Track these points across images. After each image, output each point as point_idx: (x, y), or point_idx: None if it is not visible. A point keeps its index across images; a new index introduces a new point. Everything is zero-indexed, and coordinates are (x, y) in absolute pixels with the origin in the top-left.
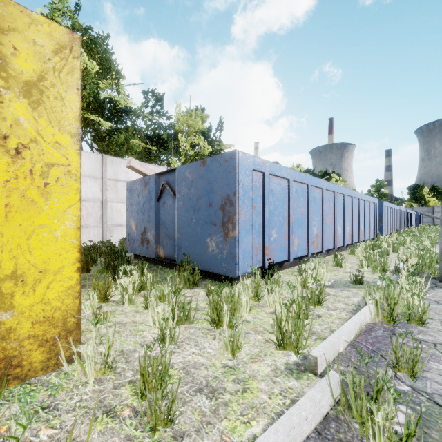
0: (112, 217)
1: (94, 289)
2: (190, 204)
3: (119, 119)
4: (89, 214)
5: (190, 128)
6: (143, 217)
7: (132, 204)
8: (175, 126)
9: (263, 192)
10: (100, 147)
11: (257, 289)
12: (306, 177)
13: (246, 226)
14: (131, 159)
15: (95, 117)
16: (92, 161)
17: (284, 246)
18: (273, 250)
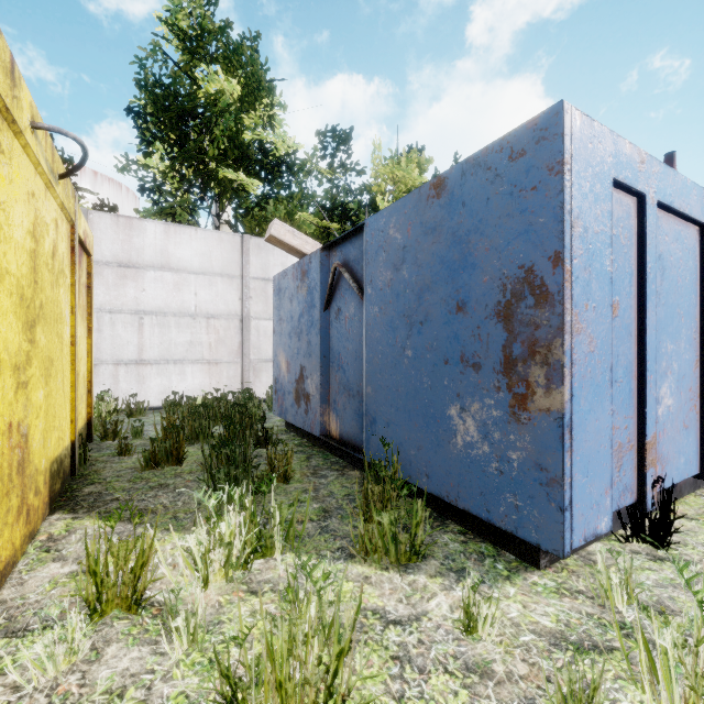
0: (259, 345)
1: (93, 574)
2: (398, 310)
3: (275, 177)
4: (220, 341)
5: (397, 185)
6: (300, 346)
7: (282, 320)
8: (371, 186)
9: (638, 260)
10: (246, 228)
11: None
12: None
13: (595, 372)
14: (273, 221)
15: (234, 172)
16: (226, 247)
17: (689, 432)
18: (662, 447)
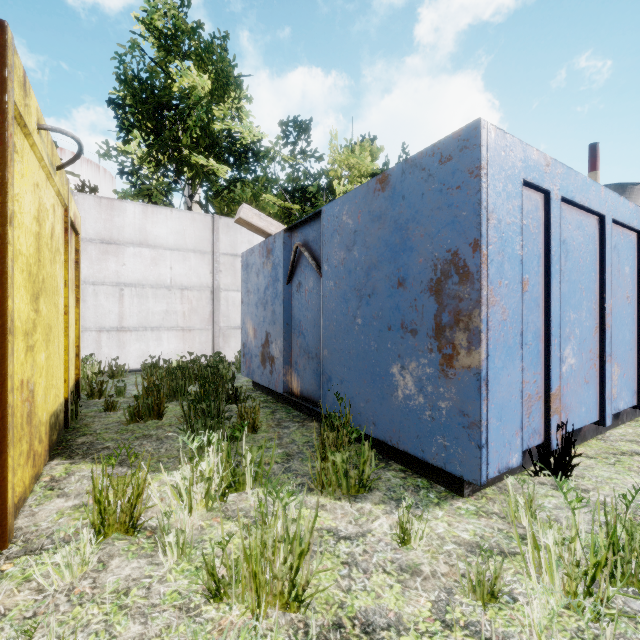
0: (228, 314)
1: (98, 503)
2: (350, 284)
3: (242, 162)
4: (193, 310)
5: (352, 170)
6: (265, 315)
7: (249, 291)
8: (328, 171)
9: (545, 245)
10: (216, 208)
11: (595, 577)
12: (637, 214)
13: (507, 336)
14: (242, 205)
15: (205, 159)
16: (198, 226)
17: (590, 386)
18: (566, 398)
